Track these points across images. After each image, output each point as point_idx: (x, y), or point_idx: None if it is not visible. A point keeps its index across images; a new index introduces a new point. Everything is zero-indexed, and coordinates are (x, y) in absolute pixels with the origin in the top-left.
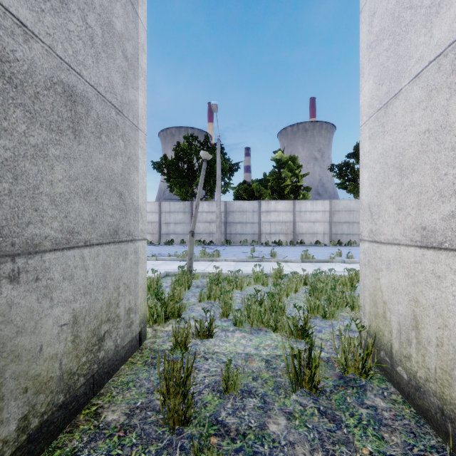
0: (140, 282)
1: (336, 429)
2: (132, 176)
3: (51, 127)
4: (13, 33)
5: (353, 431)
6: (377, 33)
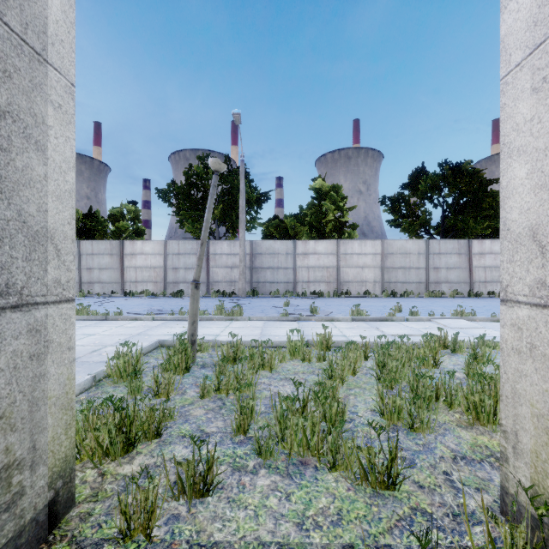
0: (50, 394)
1: None
2: (21, 159)
3: None
4: None
5: None
6: None
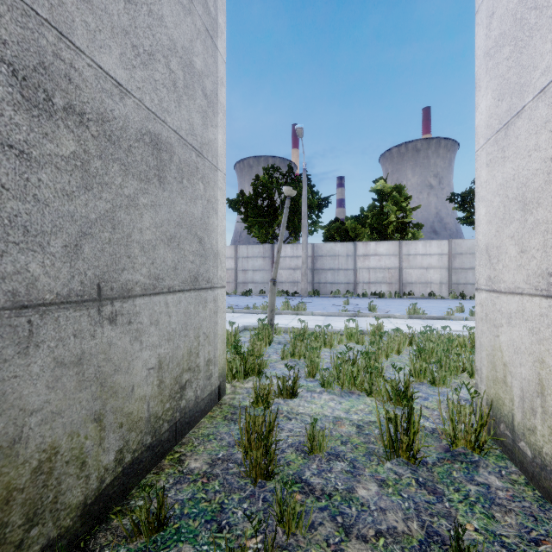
0: (218, 333)
1: (436, 502)
2: (212, 220)
3: (141, 177)
4: (112, 94)
5: (457, 506)
6: (496, 37)
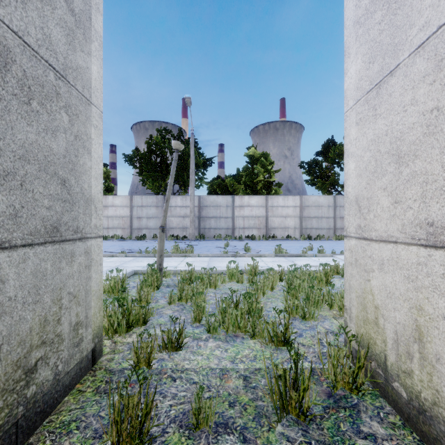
0: (93, 289)
1: None
2: (82, 159)
3: None
4: None
5: None
6: (366, 5)
